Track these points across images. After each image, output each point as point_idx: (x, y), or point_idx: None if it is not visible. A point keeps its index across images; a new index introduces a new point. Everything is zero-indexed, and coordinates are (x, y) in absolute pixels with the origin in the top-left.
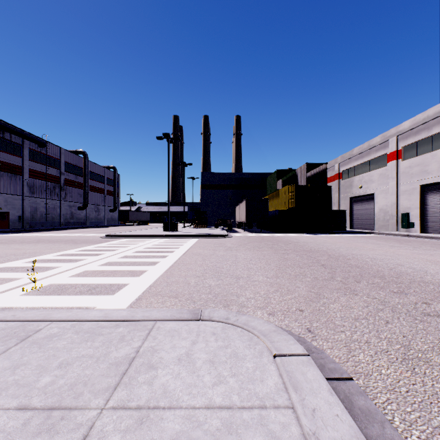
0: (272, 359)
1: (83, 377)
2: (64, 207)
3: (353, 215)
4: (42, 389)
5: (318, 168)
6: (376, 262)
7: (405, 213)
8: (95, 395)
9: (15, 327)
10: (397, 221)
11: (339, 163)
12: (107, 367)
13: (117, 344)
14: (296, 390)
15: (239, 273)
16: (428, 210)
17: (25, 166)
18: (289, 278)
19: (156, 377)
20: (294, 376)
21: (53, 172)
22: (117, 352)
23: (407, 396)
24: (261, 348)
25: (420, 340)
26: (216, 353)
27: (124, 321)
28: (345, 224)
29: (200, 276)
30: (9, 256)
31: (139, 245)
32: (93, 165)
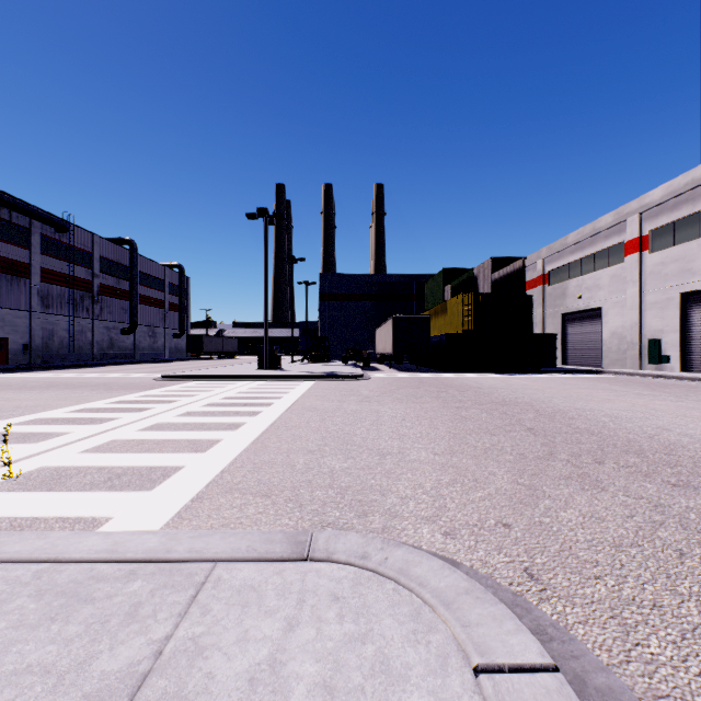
0: (472, 679)
1: None
2: (99, 331)
3: (567, 343)
4: None
5: (511, 265)
6: (621, 423)
7: (654, 339)
8: None
9: None
10: (640, 353)
11: (545, 258)
12: None
13: (119, 629)
14: None
15: (384, 445)
16: (693, 334)
17: (35, 262)
18: (475, 456)
19: None
20: None
21: (80, 274)
22: (112, 655)
23: None
24: (443, 644)
25: None
26: (339, 658)
27: (149, 562)
28: (555, 357)
29: (314, 451)
30: None
31: (216, 392)
32: (145, 262)
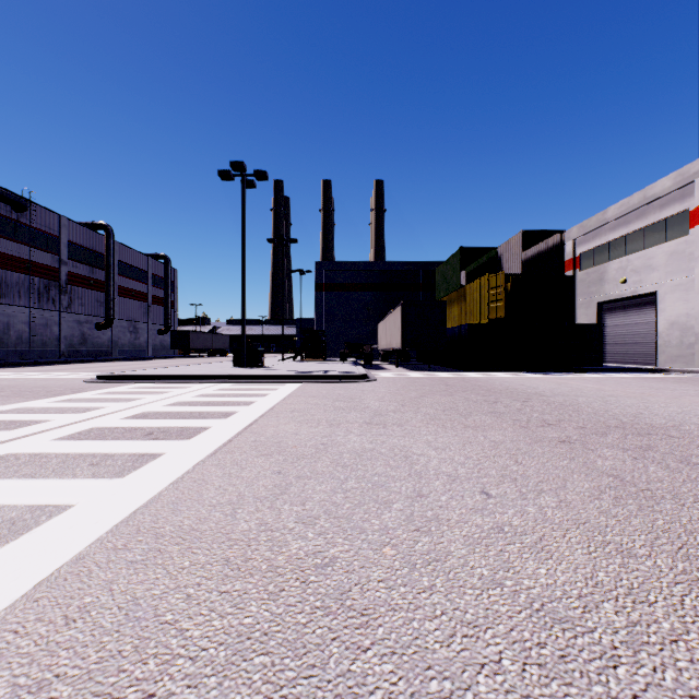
0: None
1: None
2: (68, 325)
3: (605, 336)
4: None
5: (543, 242)
6: None
7: None
8: None
9: None
10: None
11: (575, 239)
12: None
13: None
14: None
15: None
16: None
17: None
18: None
19: None
20: None
21: (44, 260)
22: None
23: None
24: None
25: None
26: None
27: None
28: (601, 353)
29: None
30: None
31: (137, 403)
32: (125, 250)
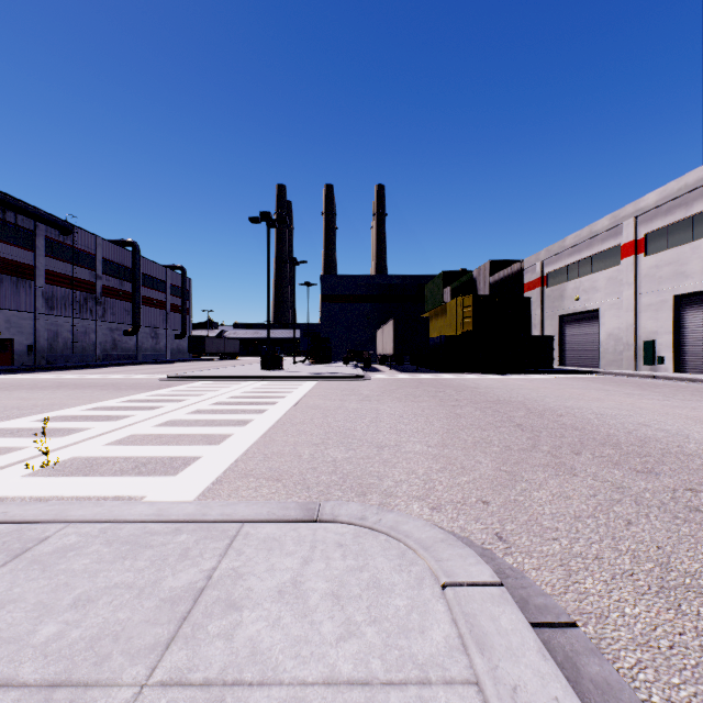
0: (439, 591)
1: (113, 625)
2: (102, 332)
3: (565, 344)
4: (41, 648)
5: (509, 268)
6: (605, 420)
7: (649, 341)
8: (131, 659)
9: (5, 533)
10: (635, 354)
11: (543, 260)
12: (156, 606)
13: (176, 563)
14: (482, 649)
15: (382, 438)
16: (686, 335)
17: (39, 265)
18: (465, 448)
19: (239, 625)
20: (478, 623)
21: (84, 276)
22: (175, 578)
23: (671, 655)
24: (420, 572)
25: (686, 554)
26: (343, 579)
27: (190, 522)
28: (552, 358)
29: (318, 444)
30: (10, 410)
31: (222, 392)
32: (148, 264)
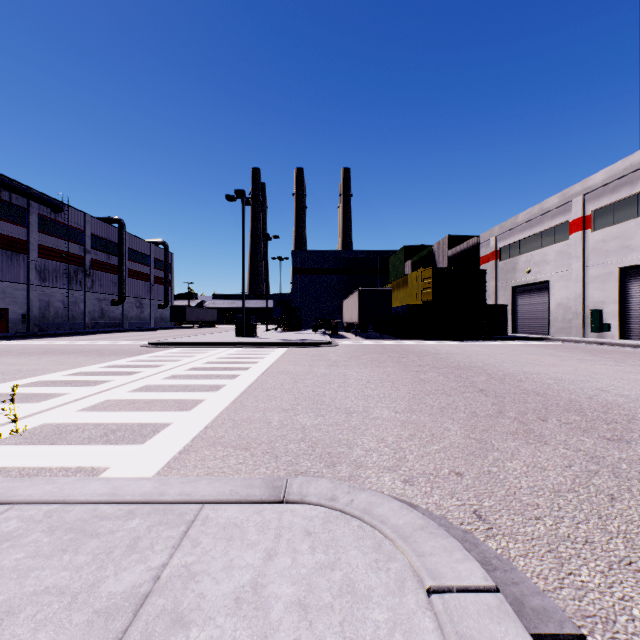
0: (425, 598)
1: None
2: (91, 302)
3: (517, 313)
4: None
5: (466, 242)
6: (564, 385)
7: (596, 310)
8: None
9: None
10: (583, 322)
11: (497, 236)
12: (87, 622)
13: (121, 558)
14: None
15: (351, 404)
16: (632, 304)
17: (32, 240)
18: (432, 414)
19: None
20: None
21: (74, 250)
22: (117, 580)
23: None
24: (400, 571)
25: None
26: (311, 581)
27: (145, 503)
28: (506, 326)
29: (288, 410)
30: None
31: (198, 357)
32: (133, 239)
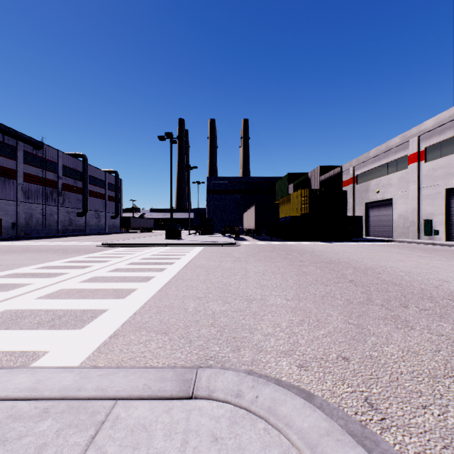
0: None
1: None
2: (62, 214)
3: (369, 222)
4: None
5: (332, 171)
6: (413, 277)
7: (428, 219)
8: None
9: None
10: (418, 228)
11: (354, 166)
12: None
13: None
14: None
15: (251, 293)
16: None
17: (20, 169)
18: (315, 301)
19: None
20: None
21: (50, 177)
22: None
23: None
24: None
25: None
26: None
27: (62, 400)
28: (362, 231)
29: (201, 298)
30: None
31: (136, 255)
32: (93, 169)
